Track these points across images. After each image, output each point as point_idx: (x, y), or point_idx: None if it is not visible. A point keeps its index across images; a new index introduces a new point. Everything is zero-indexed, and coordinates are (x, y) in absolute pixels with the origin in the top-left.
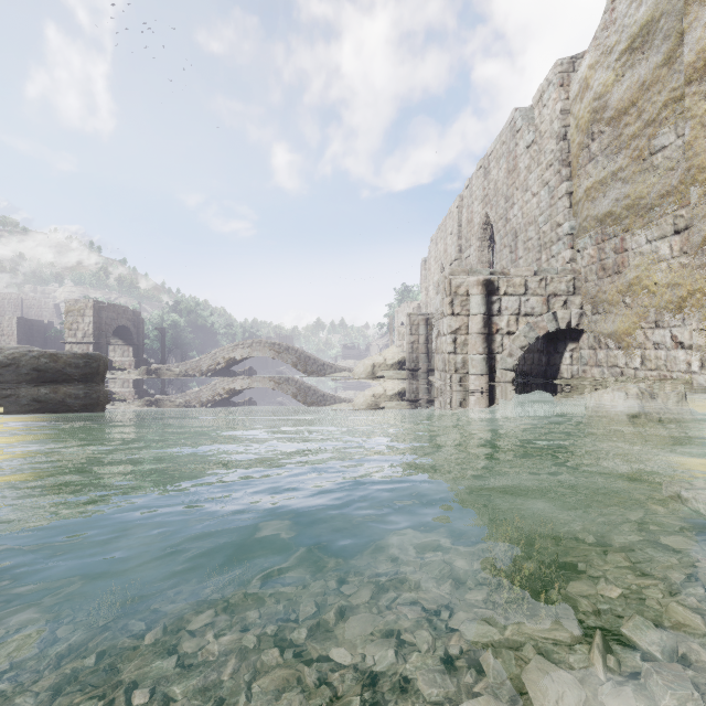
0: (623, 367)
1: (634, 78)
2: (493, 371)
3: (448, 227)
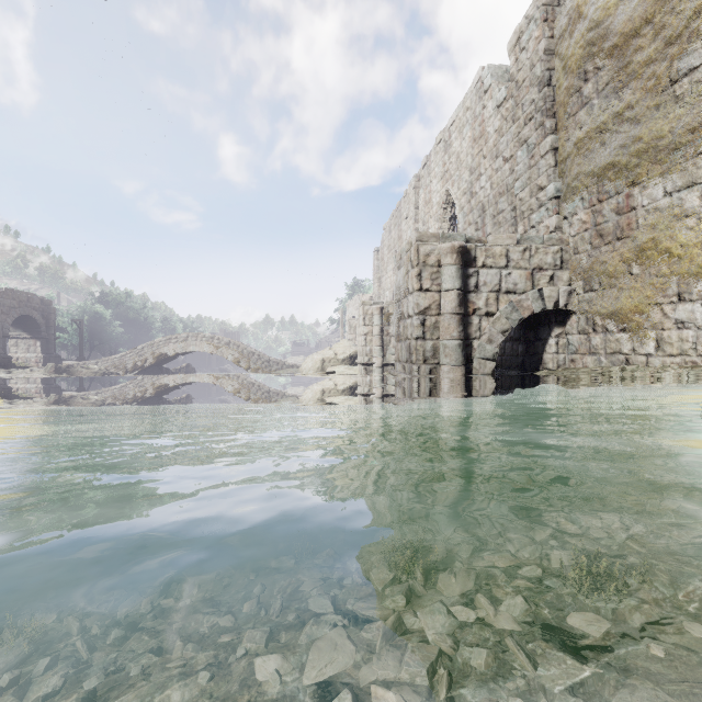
0: (630, 354)
1: None
2: (469, 360)
3: (403, 212)
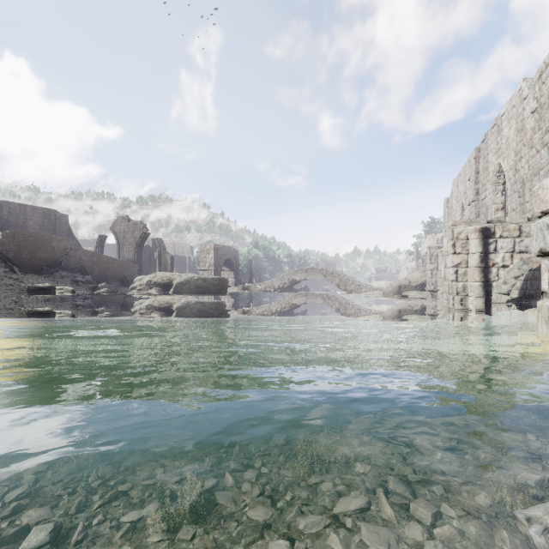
0: None
1: None
2: (489, 294)
3: (467, 173)
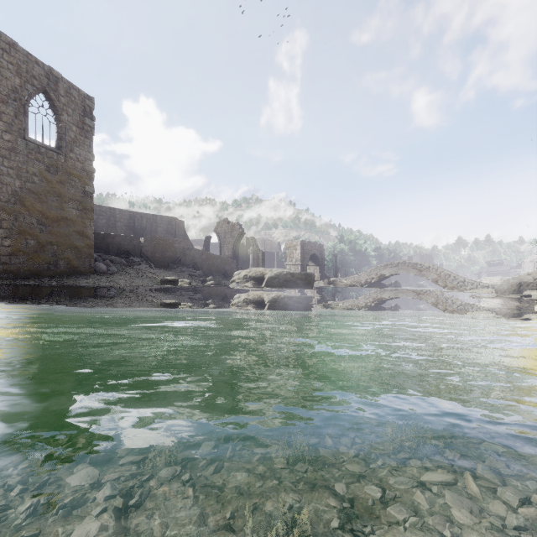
0: None
1: None
2: None
3: None
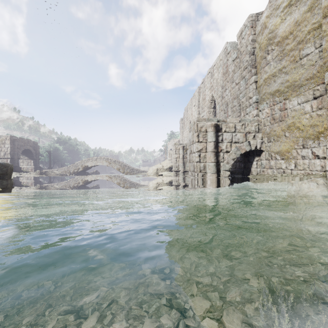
0: (285, 169)
1: (291, 20)
2: (219, 171)
3: (193, 103)
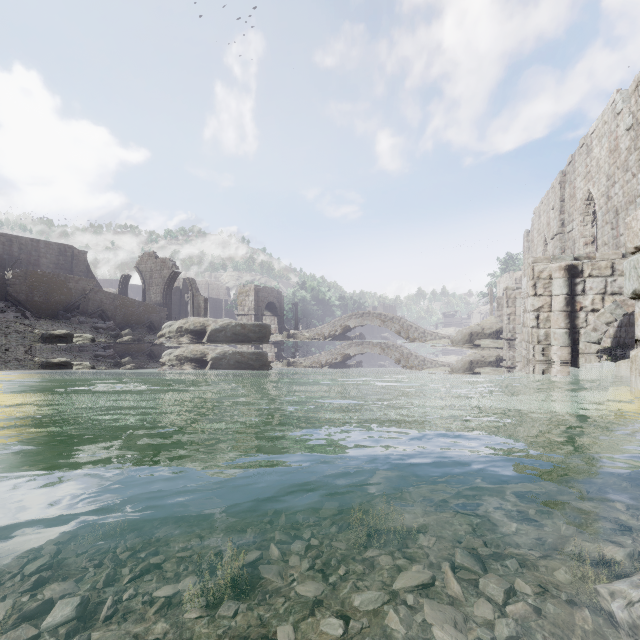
0: None
1: None
2: (576, 343)
3: (550, 201)
